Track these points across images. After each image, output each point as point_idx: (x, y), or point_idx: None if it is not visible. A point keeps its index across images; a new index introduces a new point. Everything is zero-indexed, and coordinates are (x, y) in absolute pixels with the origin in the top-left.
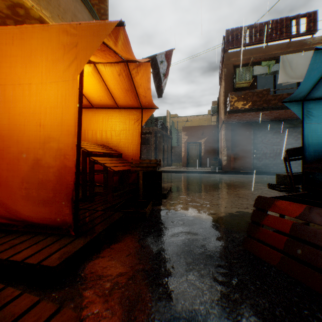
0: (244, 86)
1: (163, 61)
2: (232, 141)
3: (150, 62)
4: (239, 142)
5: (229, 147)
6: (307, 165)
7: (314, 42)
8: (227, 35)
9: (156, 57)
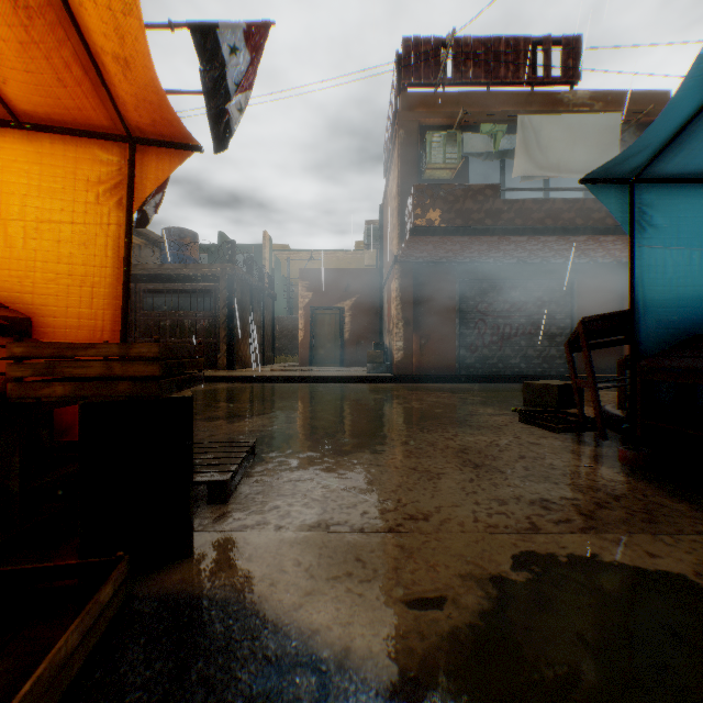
0: (443, 177)
1: (238, 49)
2: (415, 304)
3: (197, 43)
4: (430, 308)
5: (410, 318)
6: (656, 362)
7: (576, 100)
8: (407, 51)
9: (217, 31)
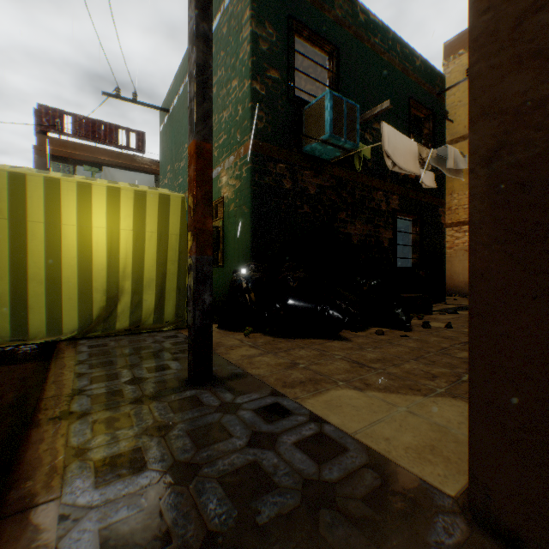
0: None
1: None
2: None
3: None
4: None
5: None
6: None
7: (144, 161)
8: (41, 111)
9: None
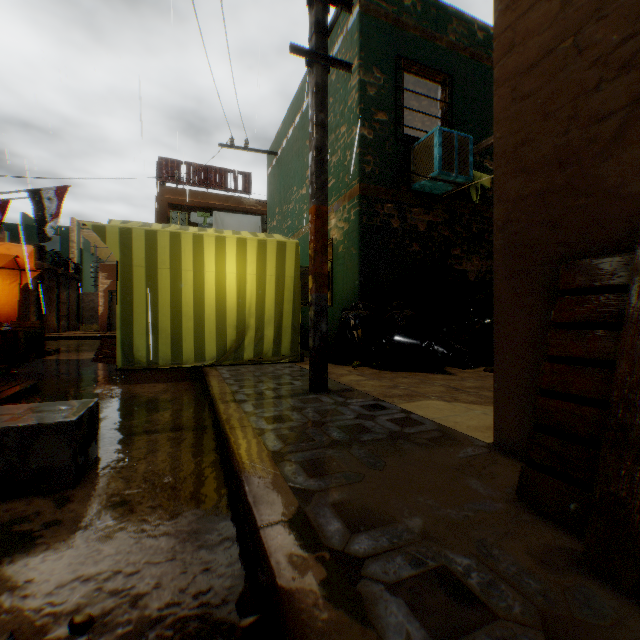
0: None
1: (53, 198)
2: None
3: (33, 197)
4: None
5: None
6: None
7: (250, 202)
8: (161, 163)
9: (43, 191)
